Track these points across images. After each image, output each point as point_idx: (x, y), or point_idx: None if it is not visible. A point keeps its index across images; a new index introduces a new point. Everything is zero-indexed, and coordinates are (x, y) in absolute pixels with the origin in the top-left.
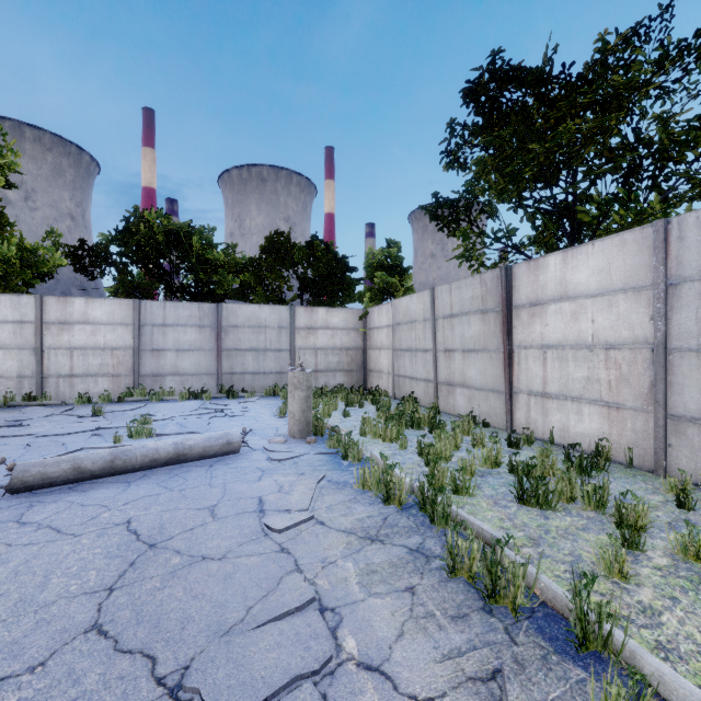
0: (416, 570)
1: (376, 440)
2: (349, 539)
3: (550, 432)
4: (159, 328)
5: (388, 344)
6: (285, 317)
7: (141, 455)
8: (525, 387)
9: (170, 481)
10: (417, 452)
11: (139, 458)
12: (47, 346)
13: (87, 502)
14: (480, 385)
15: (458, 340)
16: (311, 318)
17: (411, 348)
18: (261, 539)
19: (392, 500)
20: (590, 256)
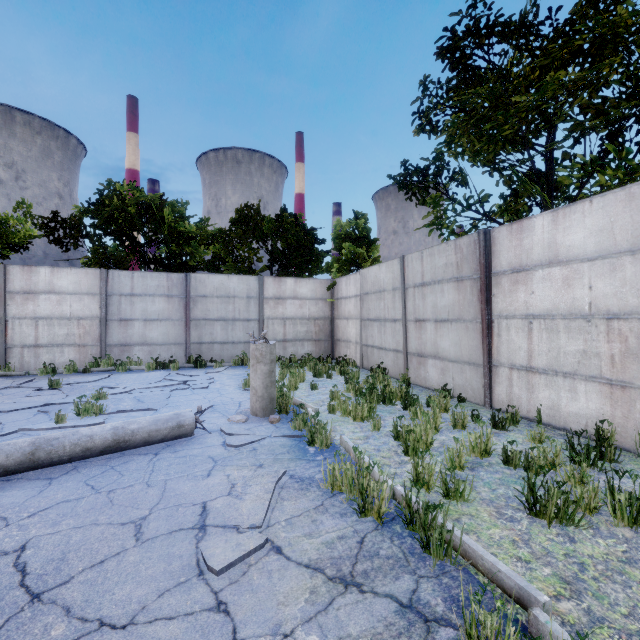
0: None
1: (345, 419)
2: (314, 582)
3: (537, 410)
4: (127, 297)
5: (356, 314)
6: (253, 287)
7: (71, 443)
8: (506, 360)
9: (101, 477)
10: (393, 436)
11: (68, 448)
12: (11, 316)
13: None
14: (454, 356)
15: (430, 309)
16: (280, 288)
17: (379, 318)
18: (191, 583)
19: (369, 510)
20: (587, 215)
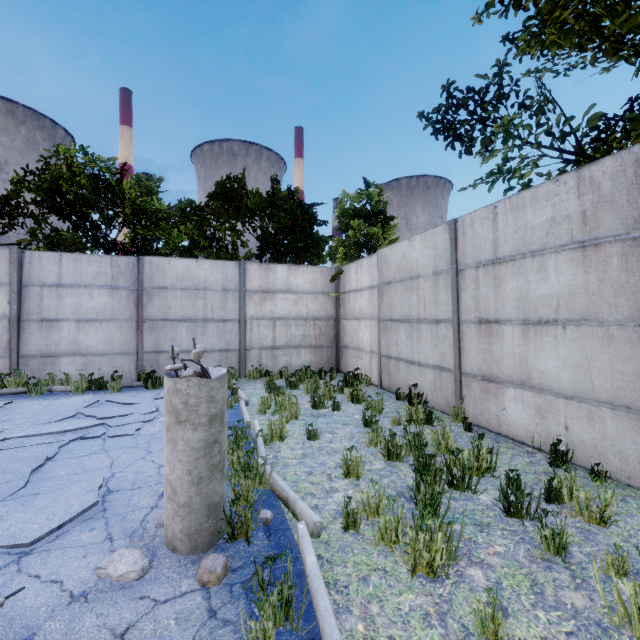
0: None
1: (386, 557)
2: None
3: None
4: (51, 289)
5: (370, 312)
6: (232, 276)
7: None
8: None
9: None
10: None
11: None
12: None
13: None
14: (571, 388)
15: (511, 302)
16: (267, 278)
17: (409, 318)
18: None
19: None
20: None
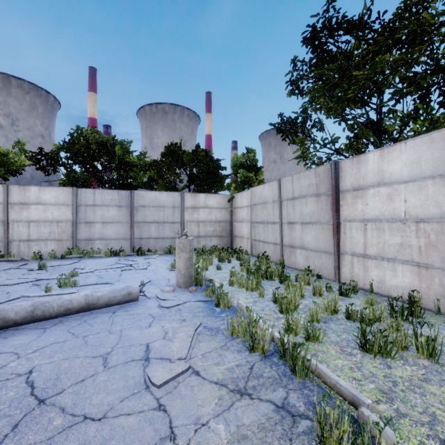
0: (285, 434)
1: (240, 289)
2: (221, 393)
3: (370, 283)
4: (90, 207)
5: (247, 218)
6: (177, 200)
7: (57, 305)
8: (349, 249)
9: (78, 327)
10: (273, 301)
11: (56, 308)
12: (12, 220)
13: (3, 349)
14: (314, 247)
15: (298, 215)
16: (195, 200)
17: (263, 221)
18: (141, 393)
19: (256, 348)
20: (403, 152)
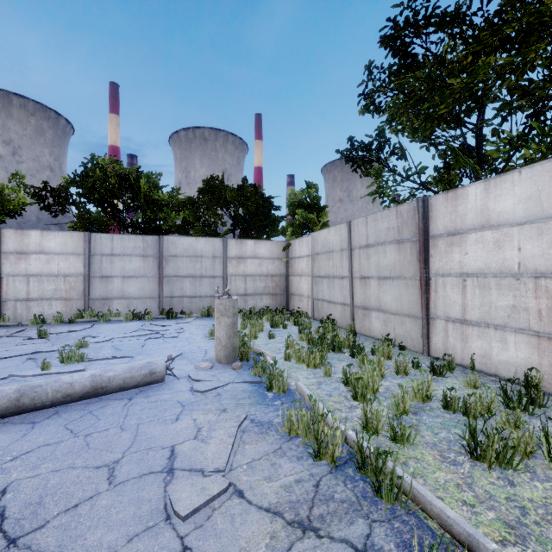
0: None
1: (300, 365)
2: (274, 527)
3: (470, 358)
4: (107, 257)
5: (308, 271)
6: (218, 248)
7: (53, 390)
8: (442, 313)
9: (79, 421)
10: (343, 382)
11: (50, 394)
12: (6, 273)
13: None
14: (395, 309)
15: (374, 268)
16: (241, 249)
17: (329, 275)
18: (159, 527)
19: (324, 454)
20: (517, 184)
